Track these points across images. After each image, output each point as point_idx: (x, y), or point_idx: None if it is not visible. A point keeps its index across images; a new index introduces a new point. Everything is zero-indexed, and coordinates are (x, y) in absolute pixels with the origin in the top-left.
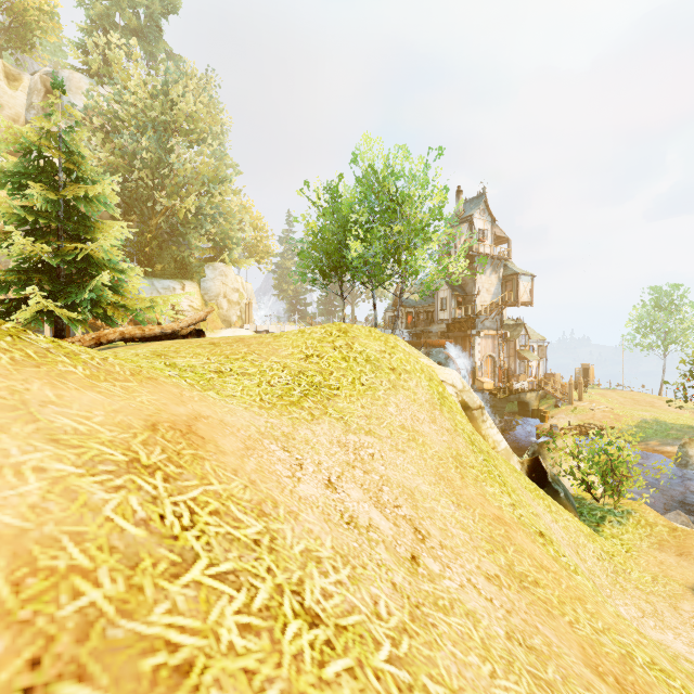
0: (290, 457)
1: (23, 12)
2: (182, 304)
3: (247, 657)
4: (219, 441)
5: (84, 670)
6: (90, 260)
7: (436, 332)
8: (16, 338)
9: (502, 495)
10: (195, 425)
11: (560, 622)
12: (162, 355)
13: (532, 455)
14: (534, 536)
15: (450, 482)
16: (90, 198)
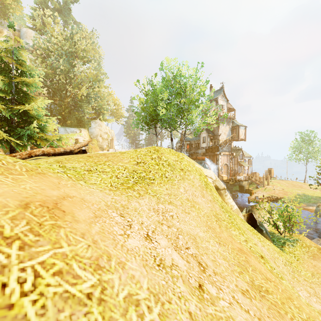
0: (124, 220)
1: (4, 0)
2: (80, 139)
3: None
4: (76, 213)
5: None
6: (28, 115)
7: (200, 153)
8: None
9: (240, 235)
10: (61, 203)
11: (286, 320)
12: (60, 161)
13: (248, 212)
14: (258, 258)
15: (214, 229)
16: (28, 83)
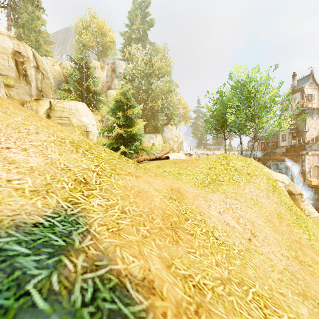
0: (206, 203)
1: (105, 44)
2: (156, 143)
3: (203, 238)
4: (187, 195)
5: (177, 228)
6: (133, 133)
7: (279, 152)
8: (139, 166)
9: (303, 234)
10: (180, 190)
11: (316, 278)
12: (159, 167)
13: None
14: (318, 253)
15: (273, 223)
16: (133, 113)
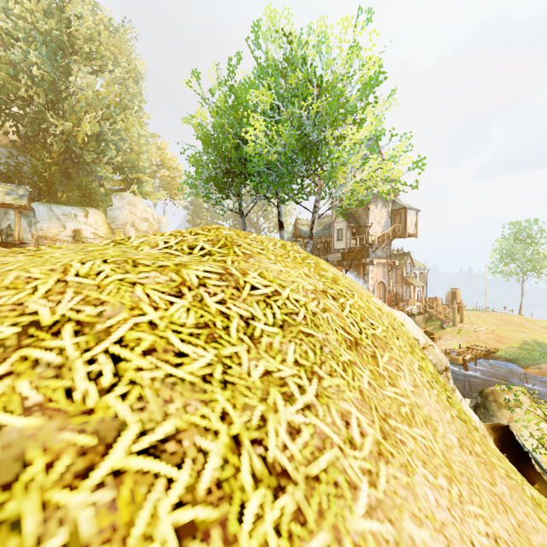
0: None
1: None
2: (85, 231)
3: None
4: None
5: None
6: None
7: (332, 260)
8: None
9: None
10: None
11: None
12: None
13: (475, 409)
14: None
15: None
16: None
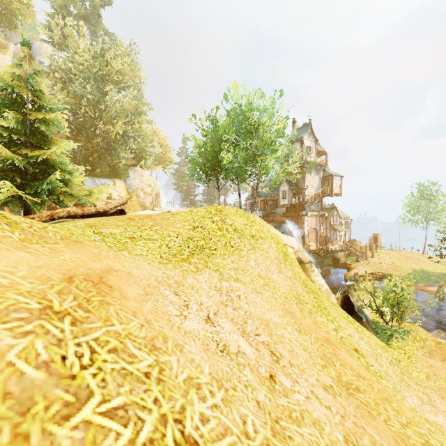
0: (179, 299)
1: (9, 3)
2: (114, 194)
3: None
4: (124, 289)
5: None
6: (48, 163)
7: (279, 213)
8: None
9: (328, 322)
10: (106, 277)
11: (378, 421)
12: (93, 226)
13: (344, 293)
14: (351, 352)
15: (293, 314)
16: (48, 121)
